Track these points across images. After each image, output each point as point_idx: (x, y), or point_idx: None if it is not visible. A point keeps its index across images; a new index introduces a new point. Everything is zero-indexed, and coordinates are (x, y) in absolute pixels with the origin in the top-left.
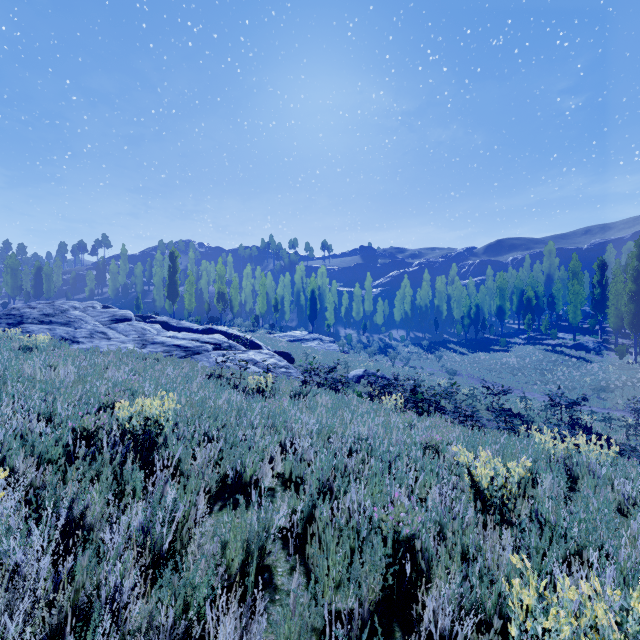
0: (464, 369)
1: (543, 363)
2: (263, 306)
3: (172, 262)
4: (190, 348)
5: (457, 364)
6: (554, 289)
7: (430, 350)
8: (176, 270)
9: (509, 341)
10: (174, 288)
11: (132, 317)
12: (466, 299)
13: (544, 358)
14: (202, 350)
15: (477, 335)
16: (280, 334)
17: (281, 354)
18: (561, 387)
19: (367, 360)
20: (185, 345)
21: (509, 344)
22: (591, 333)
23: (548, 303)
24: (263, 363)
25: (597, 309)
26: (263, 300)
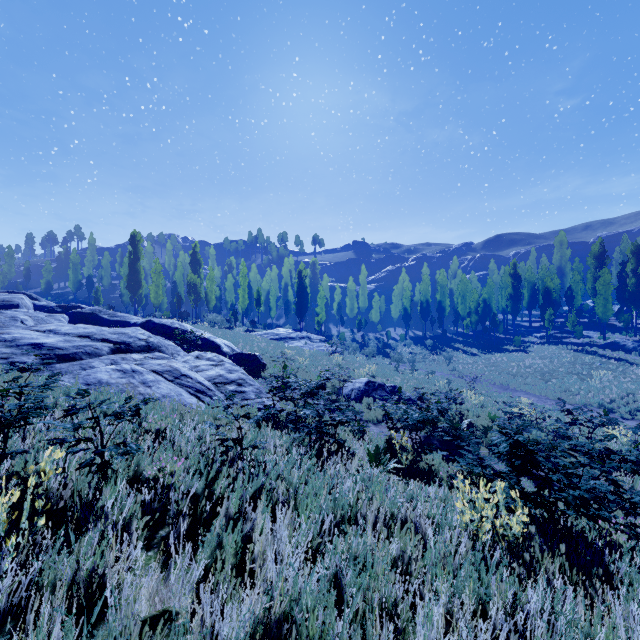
0: (480, 373)
1: (577, 366)
2: (244, 300)
3: (133, 247)
4: (59, 350)
5: (470, 367)
6: (572, 281)
7: (435, 350)
8: (138, 256)
9: (522, 340)
10: (135, 277)
11: (21, 303)
12: (473, 293)
13: (575, 360)
14: (83, 353)
15: (485, 333)
16: (261, 332)
17: (246, 358)
18: (613, 398)
19: (365, 363)
20: (54, 344)
21: (523, 343)
22: (620, 330)
23: (566, 297)
24: (191, 377)
25: (631, 302)
26: (244, 293)
